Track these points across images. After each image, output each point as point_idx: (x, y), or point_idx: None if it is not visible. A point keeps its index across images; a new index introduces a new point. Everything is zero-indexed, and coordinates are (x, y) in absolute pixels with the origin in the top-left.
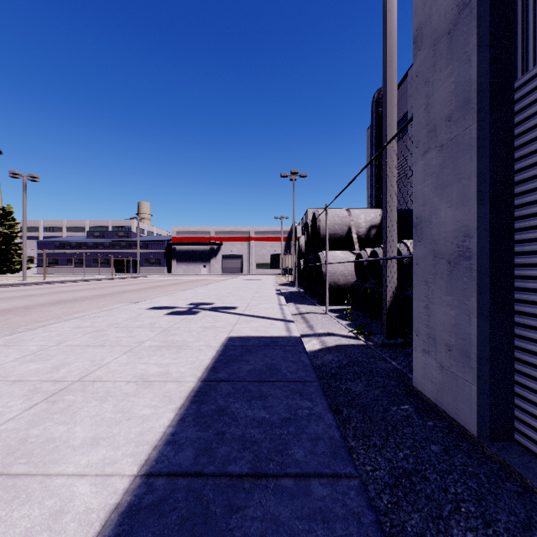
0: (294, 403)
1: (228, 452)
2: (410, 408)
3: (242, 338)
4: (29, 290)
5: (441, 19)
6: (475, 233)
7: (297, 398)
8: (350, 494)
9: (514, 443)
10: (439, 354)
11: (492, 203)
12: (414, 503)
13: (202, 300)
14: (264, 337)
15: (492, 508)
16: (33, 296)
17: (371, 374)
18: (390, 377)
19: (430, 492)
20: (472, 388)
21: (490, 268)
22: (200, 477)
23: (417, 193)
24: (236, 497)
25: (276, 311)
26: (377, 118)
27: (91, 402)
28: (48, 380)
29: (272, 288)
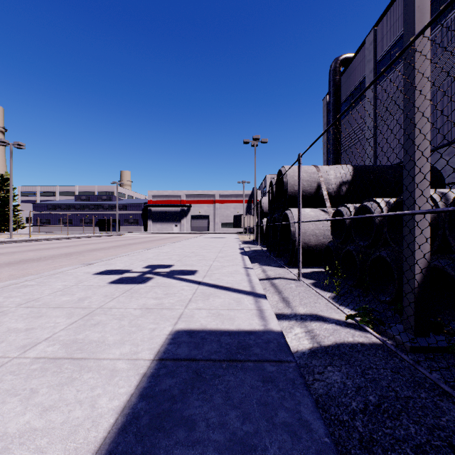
0: None
1: None
2: None
3: (193, 336)
4: (7, 248)
5: None
6: None
7: None
8: None
9: None
10: None
11: None
12: None
13: (162, 261)
14: (227, 334)
15: None
16: (2, 254)
17: None
18: None
19: None
20: None
21: None
22: None
23: None
24: None
25: (241, 278)
26: (334, 86)
27: None
28: None
29: (235, 246)
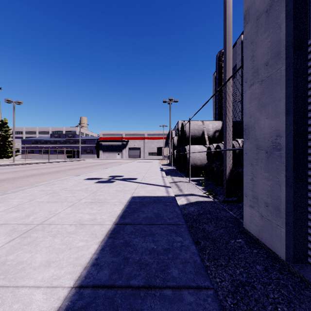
0: (172, 238)
1: (131, 271)
2: (242, 241)
3: (140, 197)
4: (16, 168)
5: (261, 3)
6: (283, 134)
7: (173, 235)
8: (208, 300)
9: (308, 264)
10: (260, 208)
11: (294, 115)
12: (247, 304)
13: (117, 174)
14: (153, 197)
15: (298, 309)
16: (18, 172)
17: (217, 219)
18: (229, 221)
19: (258, 297)
20: (282, 230)
21: (293, 155)
22: (113, 288)
23: (246, 110)
24: (135, 302)
25: (160, 181)
26: (219, 68)
27: (47, 237)
28: (22, 223)
29: (157, 167)
